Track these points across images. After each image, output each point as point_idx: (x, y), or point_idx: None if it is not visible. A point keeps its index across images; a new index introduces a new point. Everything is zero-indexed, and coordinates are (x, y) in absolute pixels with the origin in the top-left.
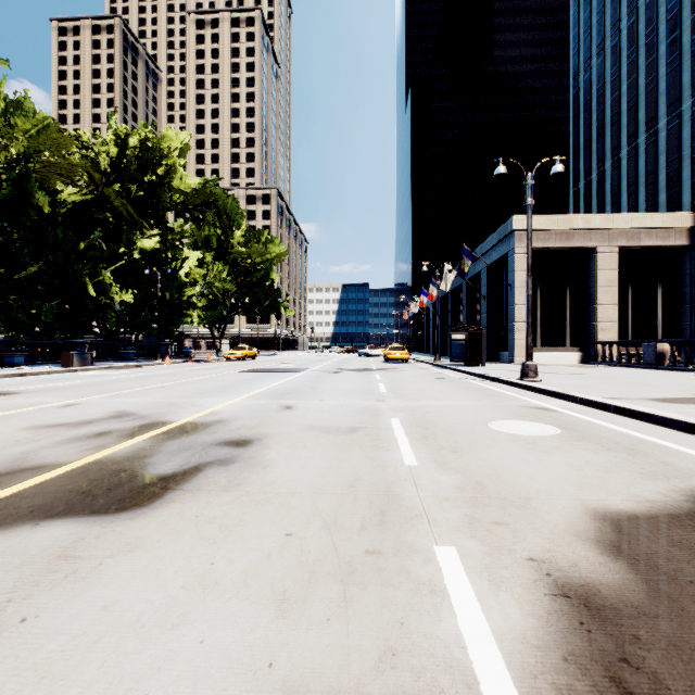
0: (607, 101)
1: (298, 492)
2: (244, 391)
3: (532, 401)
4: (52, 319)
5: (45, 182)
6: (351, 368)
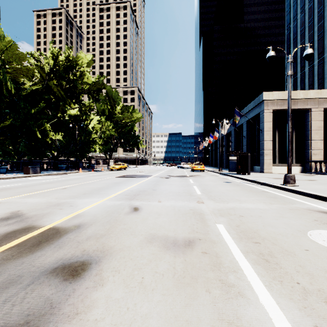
0: (306, 36)
1: None
2: (111, 192)
3: (310, 204)
4: (25, 150)
5: (15, 78)
6: (175, 175)
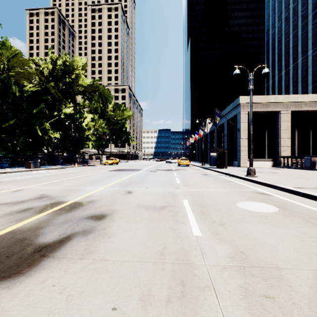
0: (283, 43)
1: (126, 260)
2: (109, 182)
3: (256, 188)
4: (23, 146)
5: (17, 81)
6: (162, 169)
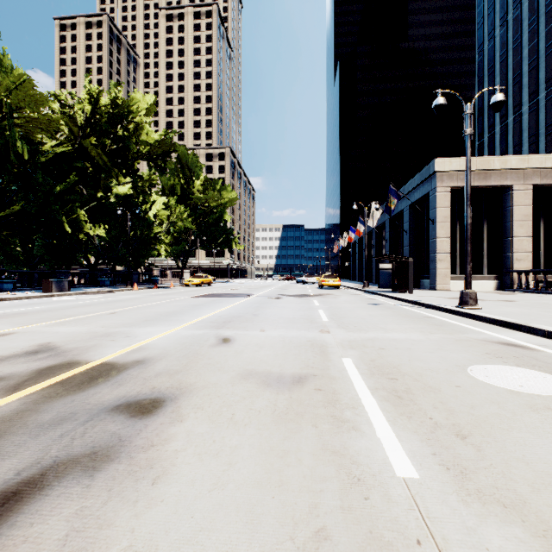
0: (509, 65)
1: None
2: (188, 318)
3: (490, 333)
4: (42, 252)
5: (29, 135)
6: (291, 294)
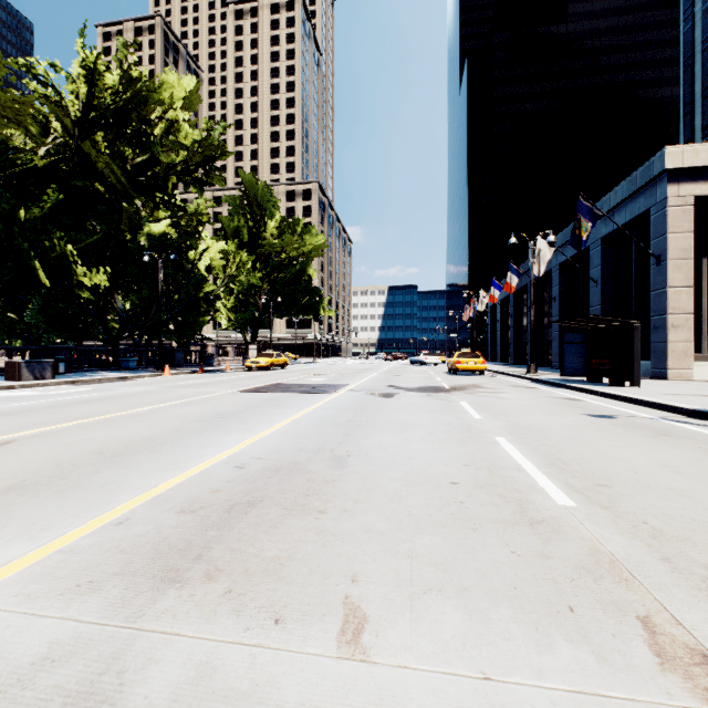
0: None
1: None
2: (142, 477)
3: None
4: (39, 320)
5: None
6: (409, 385)
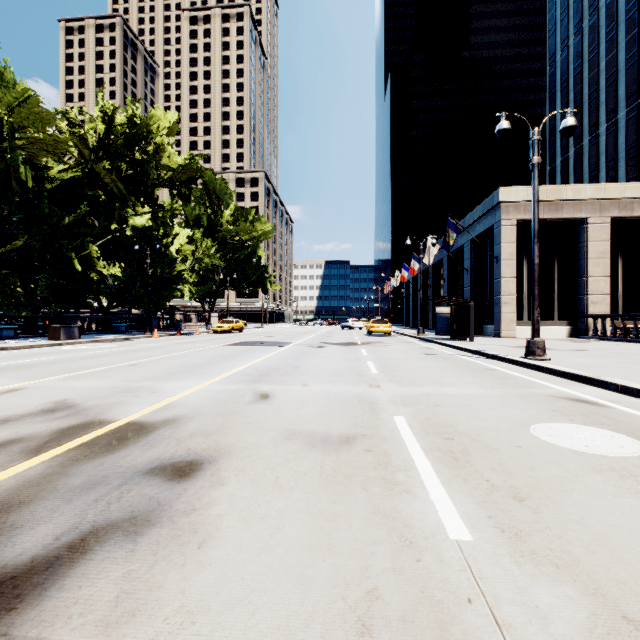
0: (585, 79)
1: None
2: (219, 371)
3: (558, 388)
4: (47, 294)
5: (33, 158)
6: (335, 342)
